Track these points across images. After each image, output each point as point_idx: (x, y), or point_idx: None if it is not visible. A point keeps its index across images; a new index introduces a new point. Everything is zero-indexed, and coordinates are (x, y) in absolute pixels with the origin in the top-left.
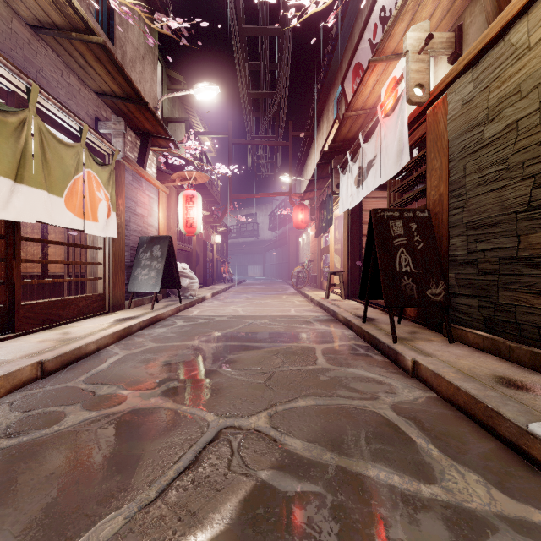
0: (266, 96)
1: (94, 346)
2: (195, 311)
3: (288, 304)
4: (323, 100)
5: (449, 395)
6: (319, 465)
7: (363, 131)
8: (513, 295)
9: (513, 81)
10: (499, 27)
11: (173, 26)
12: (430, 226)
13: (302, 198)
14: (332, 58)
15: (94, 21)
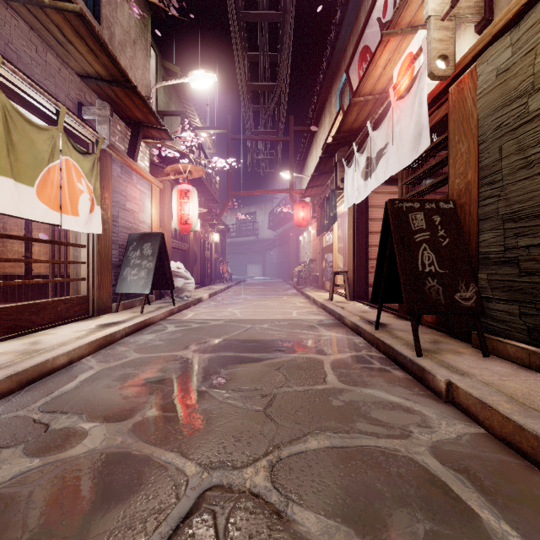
0: (266, 88)
1: (64, 358)
2: (190, 314)
3: (289, 306)
4: (325, 92)
5: (505, 433)
6: None
7: (372, 118)
8: None
9: None
10: None
11: None
12: (456, 219)
13: (303, 195)
14: (336, 46)
15: None
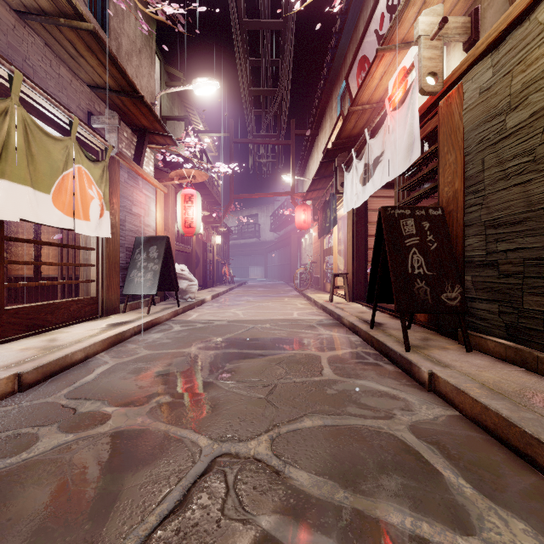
0: (268, 93)
1: (81, 354)
2: (194, 315)
3: (290, 307)
4: (326, 97)
5: (474, 414)
6: (331, 507)
7: (370, 126)
8: (541, 300)
9: (541, 63)
10: (524, 4)
11: (168, 12)
12: (444, 225)
13: (304, 198)
14: (336, 53)
15: (86, 10)
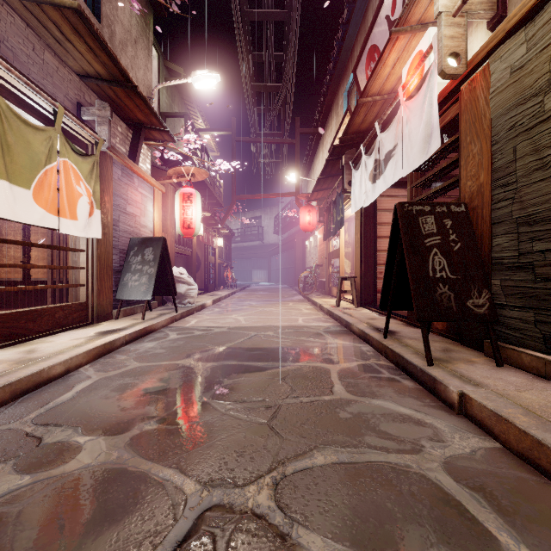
0: (271, 89)
1: (61, 368)
2: (193, 321)
3: (295, 313)
4: (332, 93)
5: (522, 448)
6: None
7: (381, 119)
8: None
9: None
10: None
11: None
12: (468, 223)
13: (309, 198)
14: (343, 46)
15: None
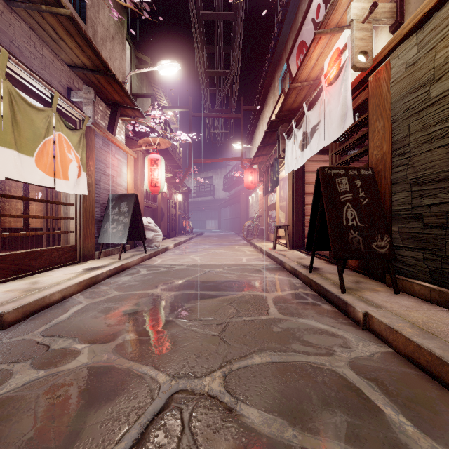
0: (221, 75)
1: (59, 295)
2: (158, 260)
3: (240, 254)
4: (270, 78)
5: (407, 351)
6: (281, 447)
7: (308, 100)
8: None
9: None
10: None
11: None
12: (374, 183)
13: (251, 162)
14: (278, 40)
15: (66, 0)
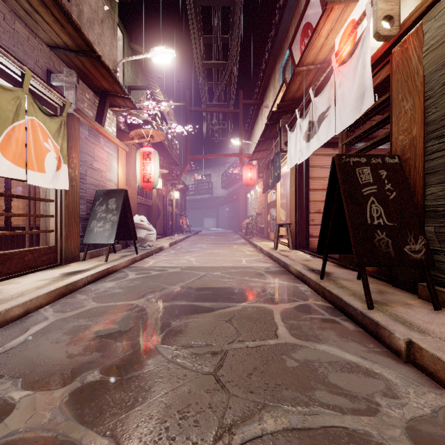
0: (219, 66)
1: (19, 310)
2: (151, 261)
3: (239, 254)
4: (270, 69)
5: None
6: None
7: (314, 85)
8: None
9: None
10: None
11: None
12: (402, 174)
13: (250, 158)
14: (279, 28)
15: None
